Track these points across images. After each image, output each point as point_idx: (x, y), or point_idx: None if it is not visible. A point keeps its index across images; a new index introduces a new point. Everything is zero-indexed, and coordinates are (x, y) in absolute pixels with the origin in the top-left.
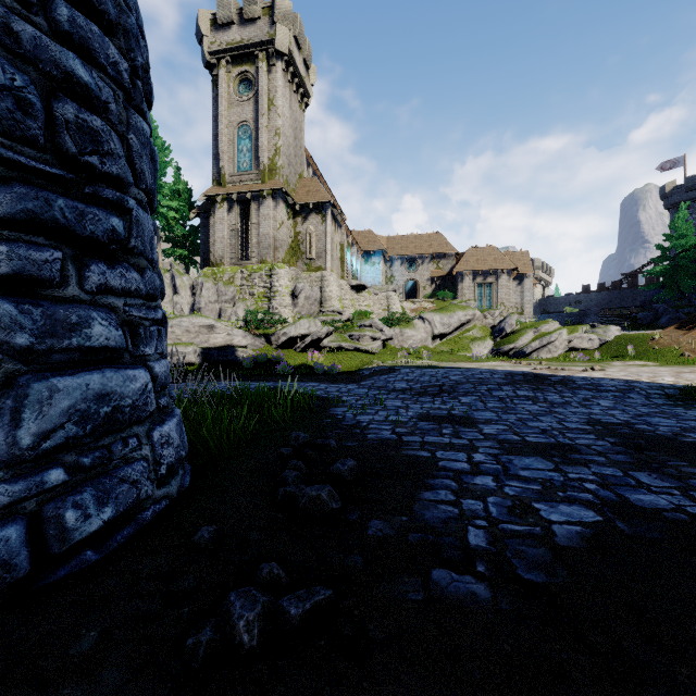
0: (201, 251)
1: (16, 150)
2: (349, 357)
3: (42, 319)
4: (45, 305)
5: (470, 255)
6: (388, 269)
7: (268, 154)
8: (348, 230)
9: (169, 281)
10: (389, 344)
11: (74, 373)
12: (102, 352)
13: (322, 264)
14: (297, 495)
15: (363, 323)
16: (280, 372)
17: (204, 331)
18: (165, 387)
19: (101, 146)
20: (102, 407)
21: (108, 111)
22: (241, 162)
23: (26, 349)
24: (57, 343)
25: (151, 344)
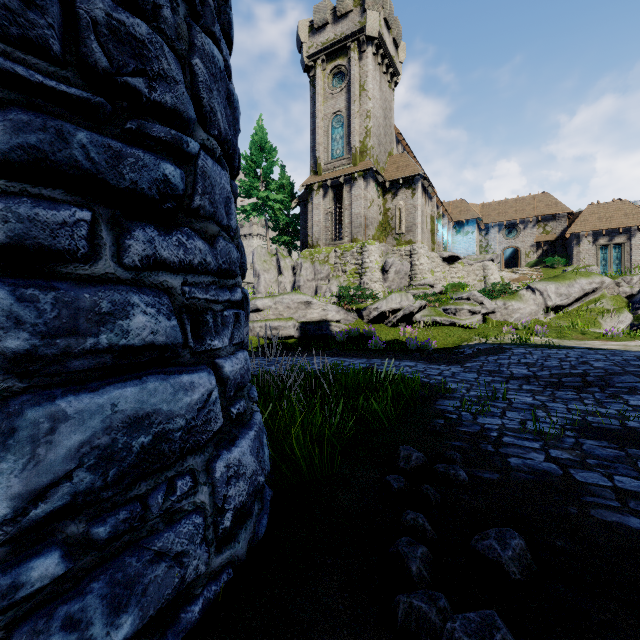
0: (301, 236)
1: (16, 59)
2: (444, 332)
3: (55, 308)
4: (62, 287)
5: (589, 213)
6: (483, 237)
7: (359, 138)
8: (439, 201)
9: (275, 263)
10: (490, 318)
11: (99, 387)
12: (146, 352)
13: (412, 238)
14: (433, 622)
15: (460, 296)
16: (371, 347)
17: (302, 307)
18: (243, 387)
19: (149, 64)
20: (137, 437)
21: (159, 17)
22: (335, 150)
23: (24, 355)
24: (75, 343)
25: (223, 333)
